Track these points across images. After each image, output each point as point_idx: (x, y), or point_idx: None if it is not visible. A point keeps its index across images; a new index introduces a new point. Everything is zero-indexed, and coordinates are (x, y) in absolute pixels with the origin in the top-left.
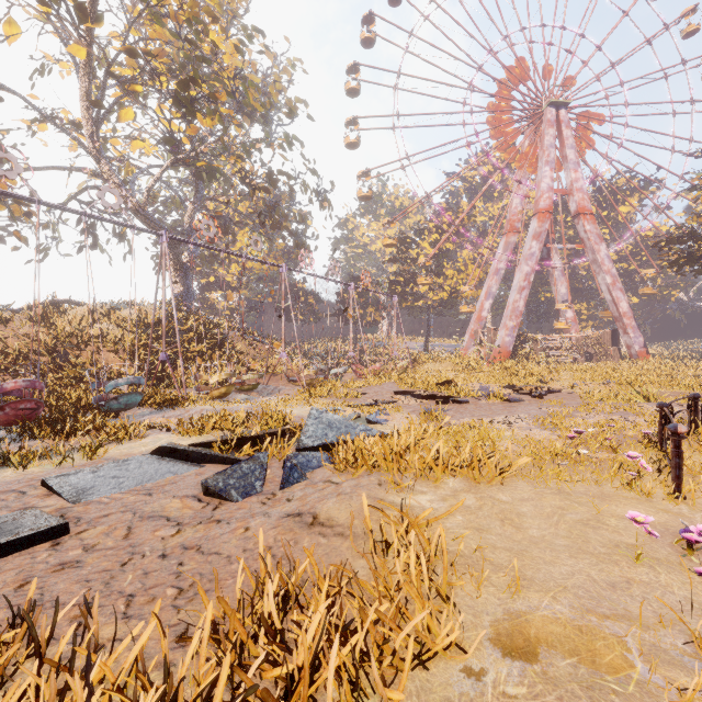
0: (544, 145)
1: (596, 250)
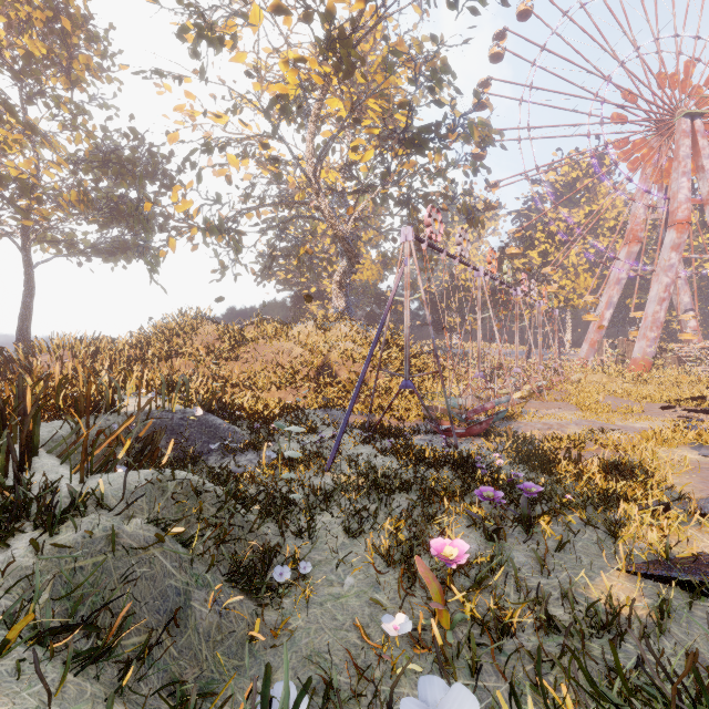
0: (680, 156)
1: None
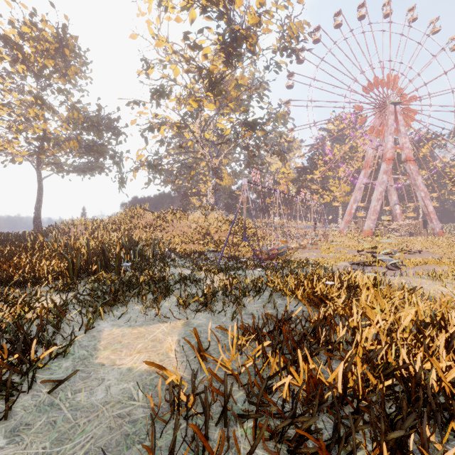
0: (388, 124)
1: (416, 179)
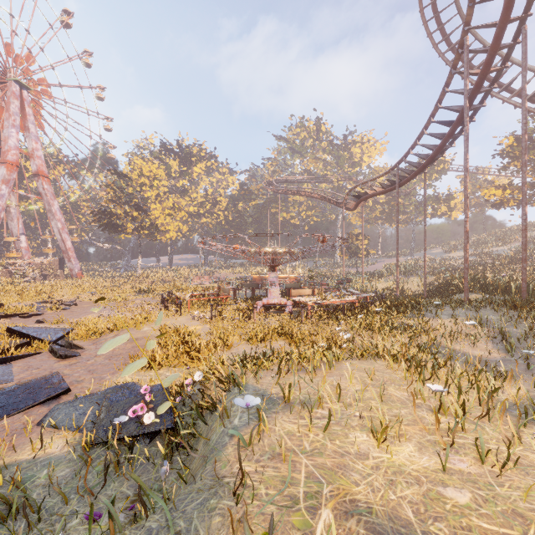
0: (11, 110)
1: (52, 204)
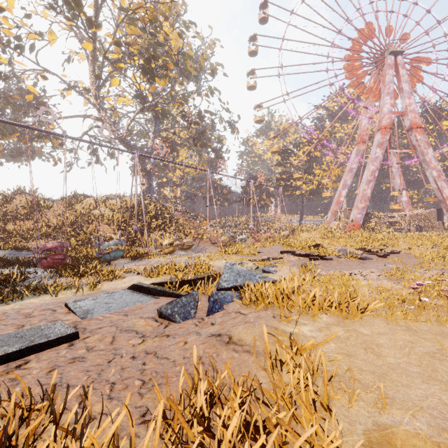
0: (385, 81)
1: (425, 153)
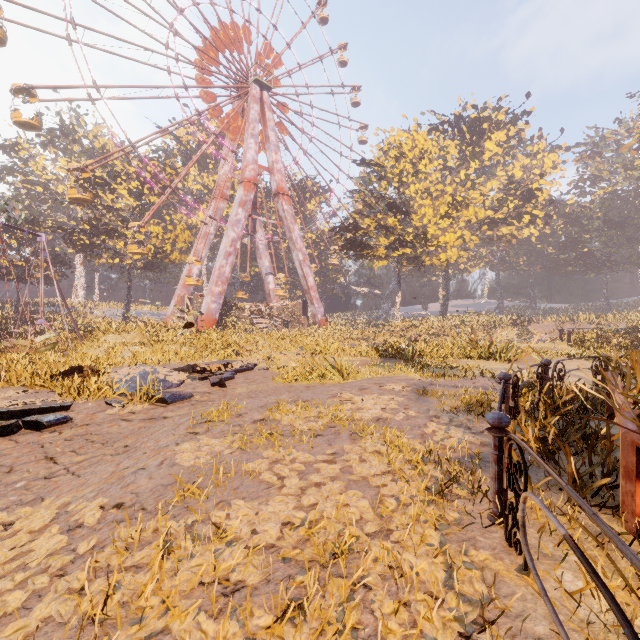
0: (250, 117)
1: (292, 229)
